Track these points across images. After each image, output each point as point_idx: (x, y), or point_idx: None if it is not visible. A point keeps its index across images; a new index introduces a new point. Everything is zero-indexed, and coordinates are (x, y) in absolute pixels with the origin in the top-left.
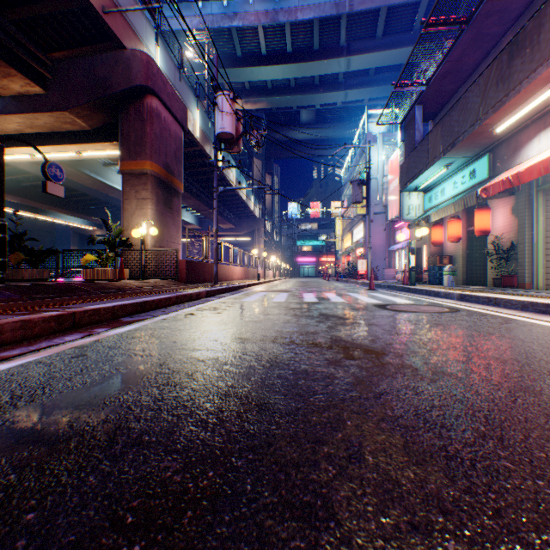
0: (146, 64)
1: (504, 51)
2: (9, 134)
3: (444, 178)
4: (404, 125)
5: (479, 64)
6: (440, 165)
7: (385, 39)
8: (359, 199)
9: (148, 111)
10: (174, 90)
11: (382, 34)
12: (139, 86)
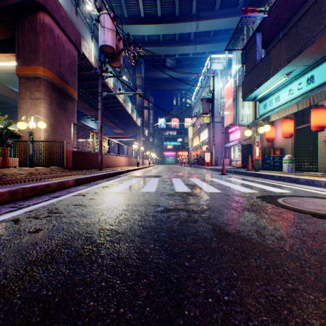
0: None
1: None
2: None
3: (279, 88)
4: (245, 51)
5: None
6: (282, 74)
7: (221, 11)
8: (207, 111)
9: (40, 24)
10: (68, 16)
11: (219, 8)
12: (31, 0)
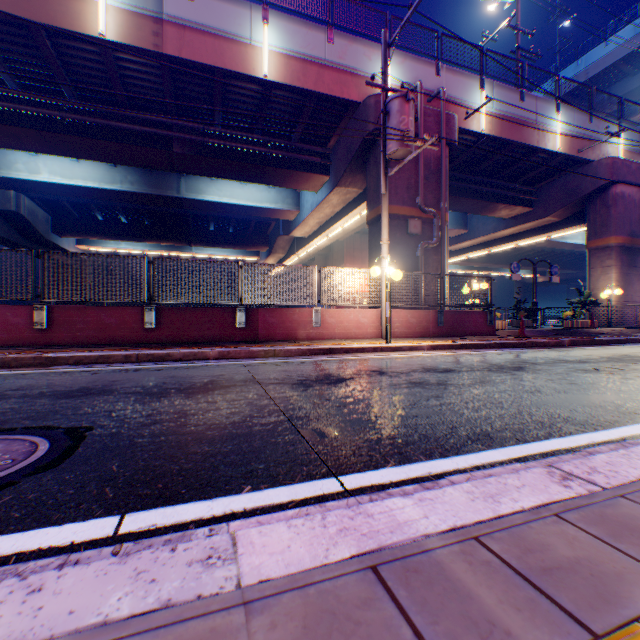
0: (609, 166)
1: None
2: (503, 236)
3: None
4: None
5: None
6: None
7: None
8: None
9: (610, 198)
10: (637, 163)
11: None
12: (602, 185)
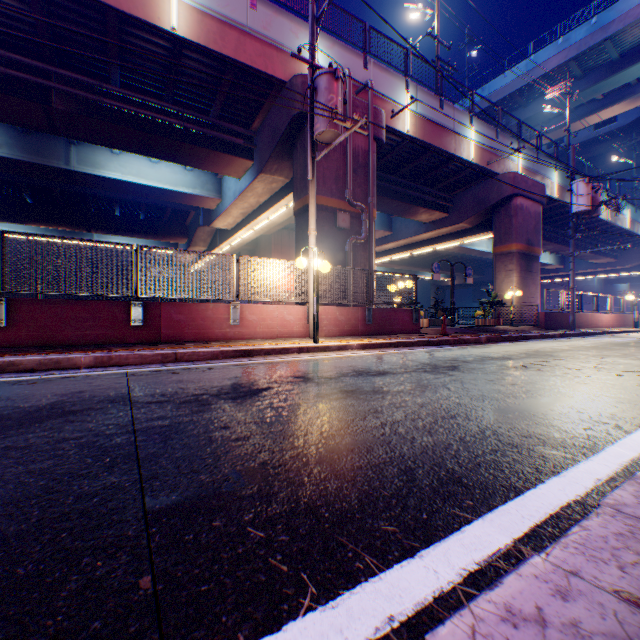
0: (511, 179)
1: None
2: (423, 240)
3: None
4: None
5: None
6: None
7: None
8: None
9: (512, 209)
10: (532, 180)
11: None
12: (506, 196)
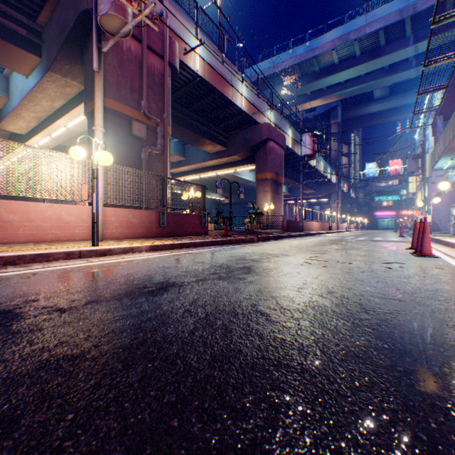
0: (267, 128)
1: (452, 115)
2: (209, 166)
3: None
4: (433, 126)
5: None
6: (445, 159)
7: None
8: (413, 170)
9: (268, 149)
10: (279, 132)
11: None
12: (265, 139)
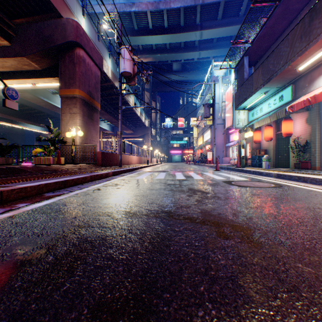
0: (76, 28)
1: (306, 16)
2: None
3: (262, 101)
4: (237, 69)
5: (285, 29)
6: (260, 92)
7: (223, 20)
8: (208, 115)
9: (77, 57)
10: (94, 46)
11: (221, 17)
12: (71, 41)
